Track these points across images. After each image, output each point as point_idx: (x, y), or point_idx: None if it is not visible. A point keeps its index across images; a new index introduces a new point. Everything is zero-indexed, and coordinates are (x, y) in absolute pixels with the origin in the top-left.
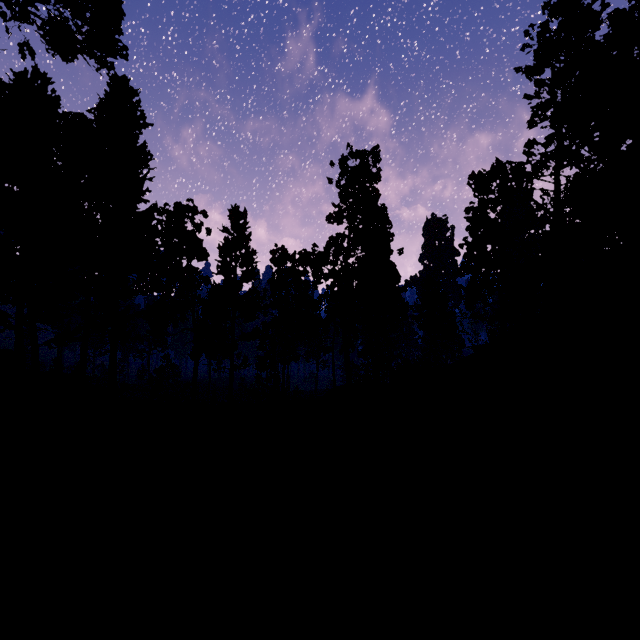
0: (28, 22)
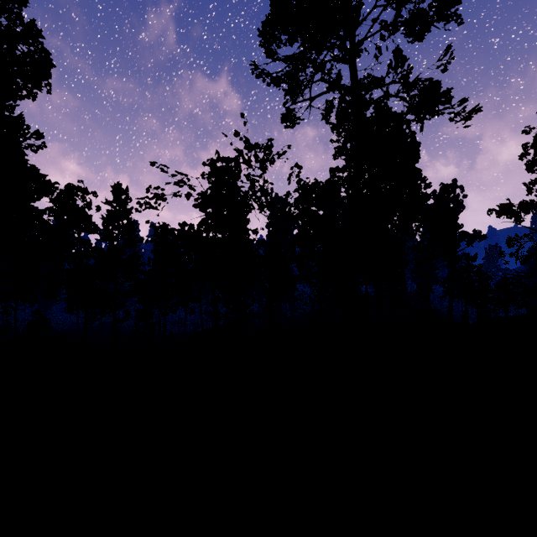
0: None
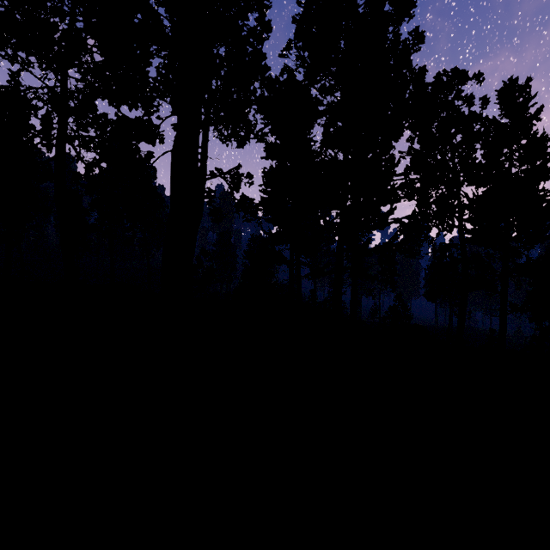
0: None
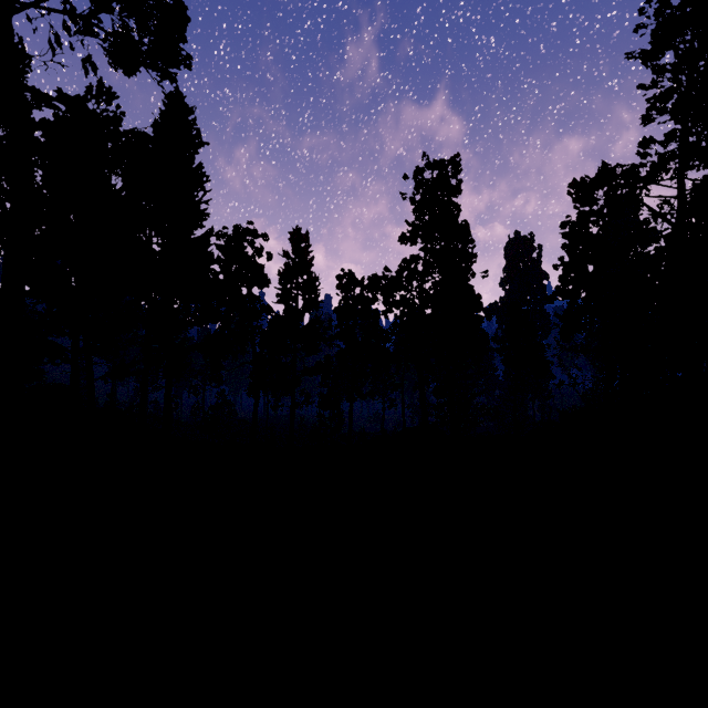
0: (92, 35)
